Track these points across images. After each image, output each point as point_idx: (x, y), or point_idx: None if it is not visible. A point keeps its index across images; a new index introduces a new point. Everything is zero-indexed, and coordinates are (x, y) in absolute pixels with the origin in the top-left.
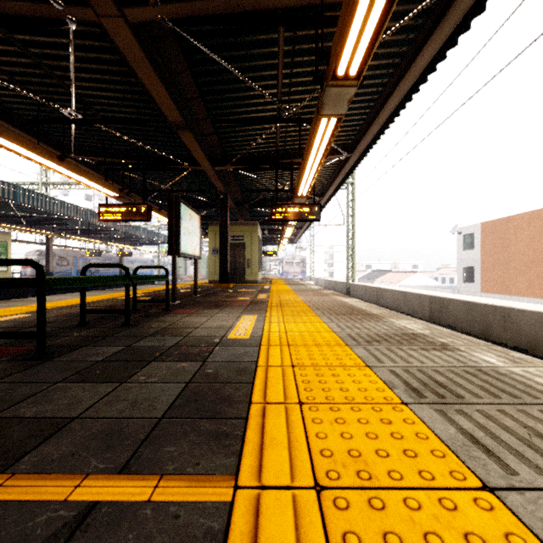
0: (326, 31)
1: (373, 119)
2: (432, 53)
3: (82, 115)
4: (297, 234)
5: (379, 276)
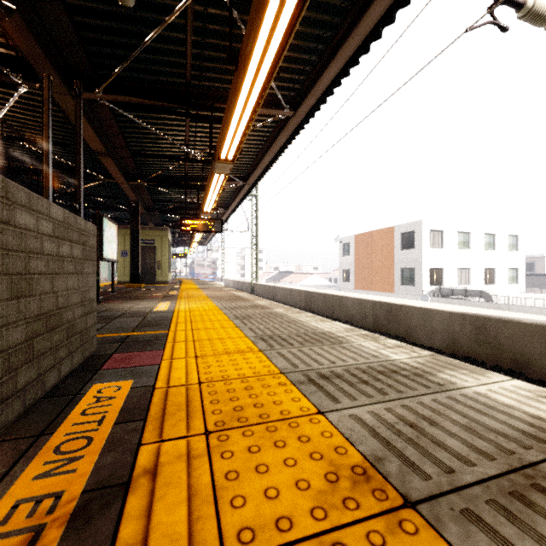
0: (218, 115)
1: (258, 163)
2: (284, 139)
3: None
4: (207, 237)
5: (284, 277)
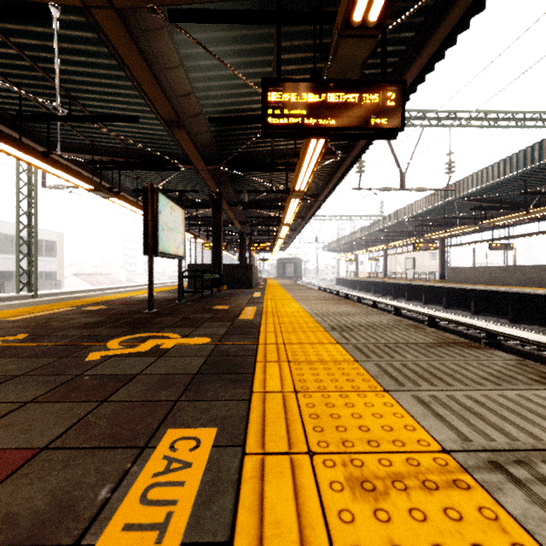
0: (84, 127)
1: None
2: (14, 136)
3: (307, 65)
4: None
5: None
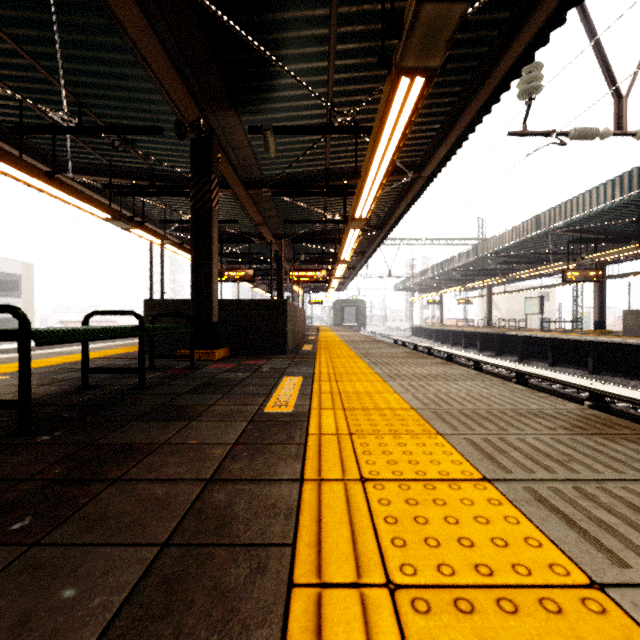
0: None
1: None
2: None
3: None
4: None
5: None
